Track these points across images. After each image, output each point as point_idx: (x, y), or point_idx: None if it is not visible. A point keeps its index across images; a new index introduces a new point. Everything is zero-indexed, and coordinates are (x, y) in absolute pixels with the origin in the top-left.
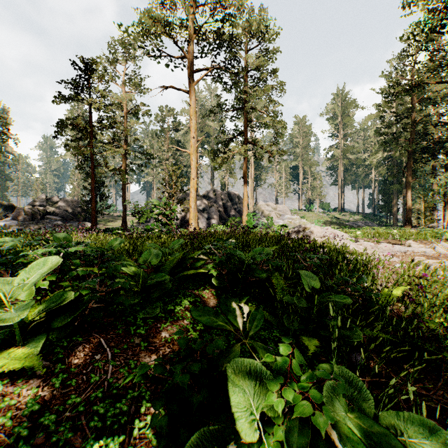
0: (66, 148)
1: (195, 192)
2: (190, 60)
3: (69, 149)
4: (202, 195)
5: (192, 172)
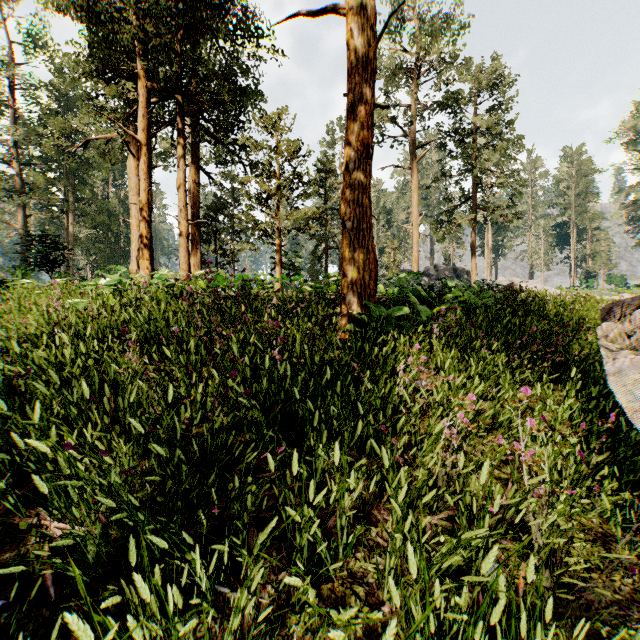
0: (311, 236)
1: (417, 267)
2: (412, 138)
3: (313, 237)
4: (421, 272)
5: (414, 247)
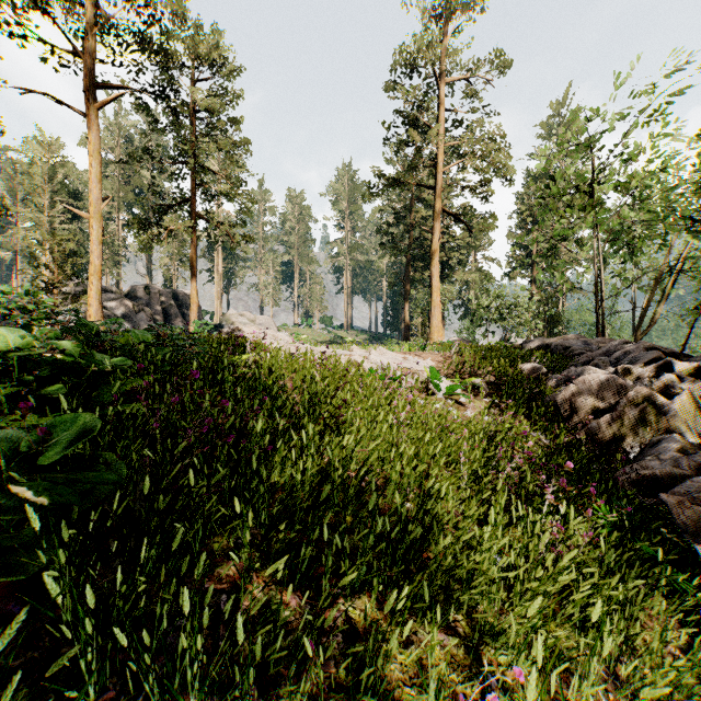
0: None
1: (99, 283)
2: (89, 65)
3: None
4: (124, 293)
5: (94, 249)
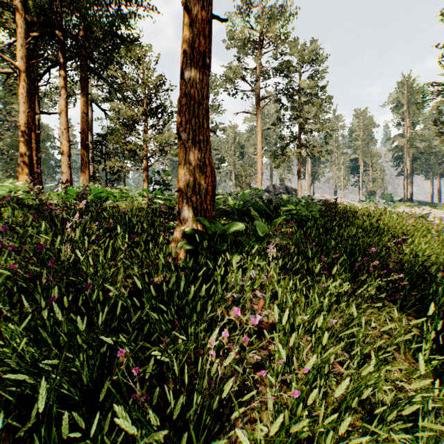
0: None
1: (261, 186)
2: (257, 93)
3: None
4: (263, 190)
5: (259, 171)
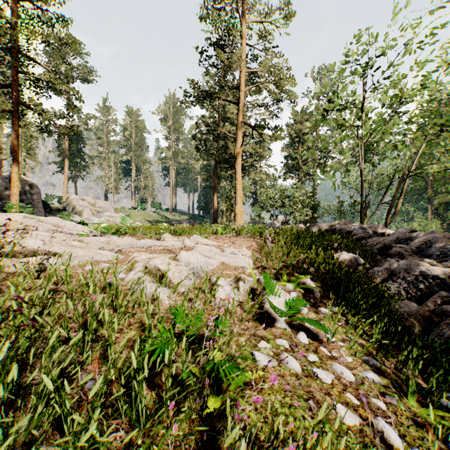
0: None
1: None
2: None
3: None
4: None
5: None
